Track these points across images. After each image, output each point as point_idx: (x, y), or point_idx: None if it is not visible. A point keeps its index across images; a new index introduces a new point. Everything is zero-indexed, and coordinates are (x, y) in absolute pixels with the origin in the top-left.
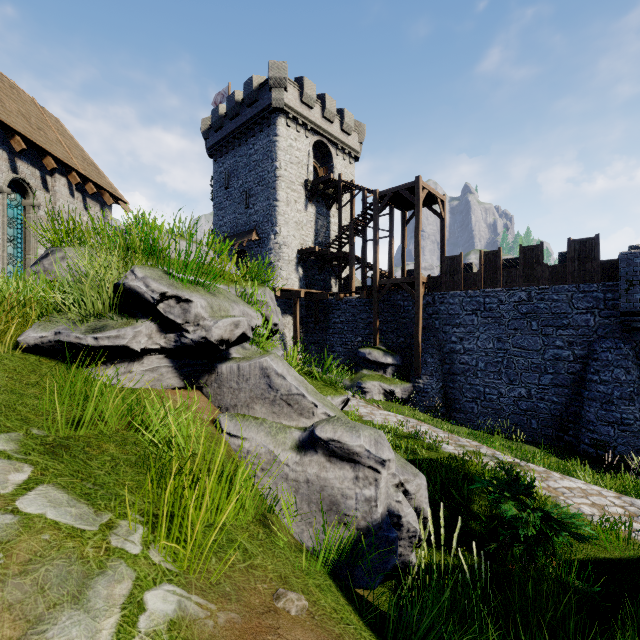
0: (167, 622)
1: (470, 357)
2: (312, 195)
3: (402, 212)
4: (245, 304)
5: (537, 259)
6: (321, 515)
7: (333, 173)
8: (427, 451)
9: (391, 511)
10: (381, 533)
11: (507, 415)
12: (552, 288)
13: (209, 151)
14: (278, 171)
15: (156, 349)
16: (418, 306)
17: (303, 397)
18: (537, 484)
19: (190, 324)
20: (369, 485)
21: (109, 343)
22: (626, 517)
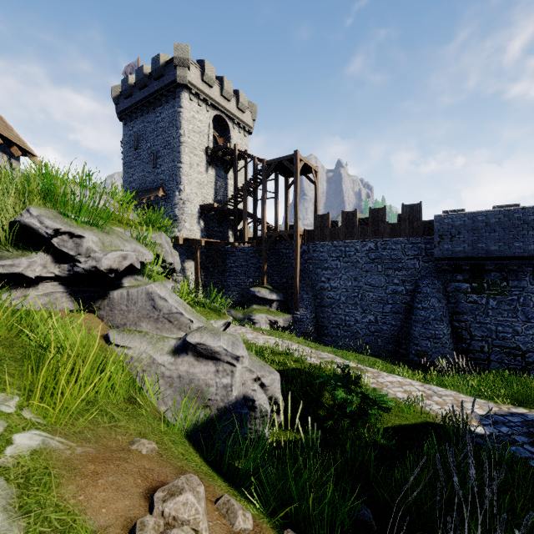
0: (30, 450)
1: (335, 293)
2: (212, 160)
3: (285, 178)
4: (138, 243)
5: (381, 218)
6: (190, 402)
7: (230, 143)
8: (295, 363)
9: (247, 397)
10: (235, 410)
11: (361, 336)
12: (391, 240)
13: (119, 115)
14: (182, 138)
15: (51, 277)
16: (296, 253)
17: (181, 315)
18: (370, 381)
19: (82, 256)
20: (227, 375)
21: (4, 271)
22: (424, 397)
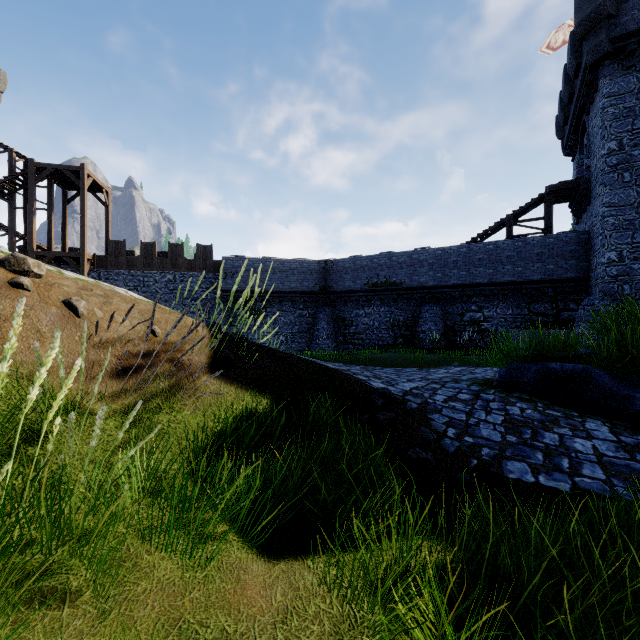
0: None
1: None
2: None
3: (63, 189)
4: None
5: (180, 254)
6: None
7: None
8: None
9: None
10: None
11: None
12: (189, 274)
13: None
14: None
15: None
16: None
17: None
18: None
19: None
20: None
21: None
22: None
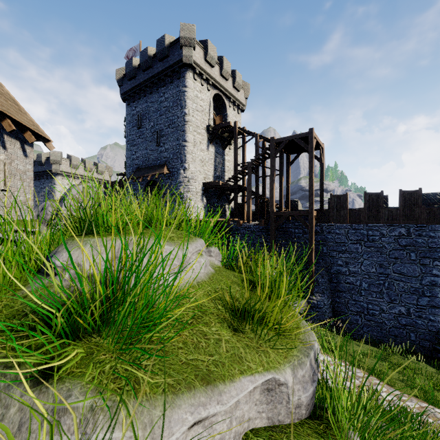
0: None
1: (355, 278)
2: (213, 138)
3: (287, 155)
4: None
5: (416, 202)
6: None
7: (227, 120)
8: None
9: None
10: None
11: (388, 328)
12: (429, 226)
13: (123, 96)
14: (187, 117)
15: None
16: (312, 236)
17: None
18: None
19: None
20: None
21: None
22: None
